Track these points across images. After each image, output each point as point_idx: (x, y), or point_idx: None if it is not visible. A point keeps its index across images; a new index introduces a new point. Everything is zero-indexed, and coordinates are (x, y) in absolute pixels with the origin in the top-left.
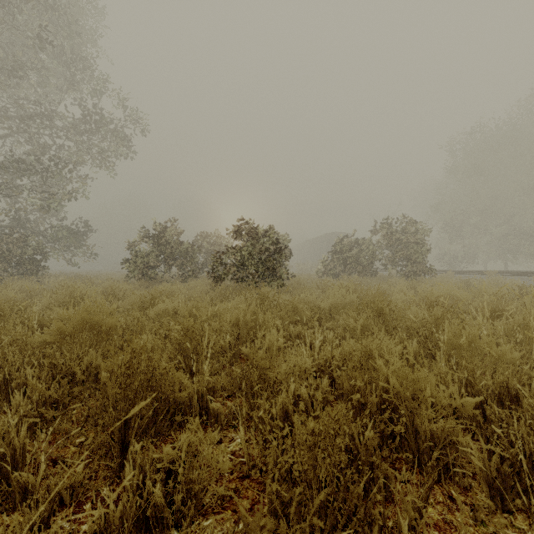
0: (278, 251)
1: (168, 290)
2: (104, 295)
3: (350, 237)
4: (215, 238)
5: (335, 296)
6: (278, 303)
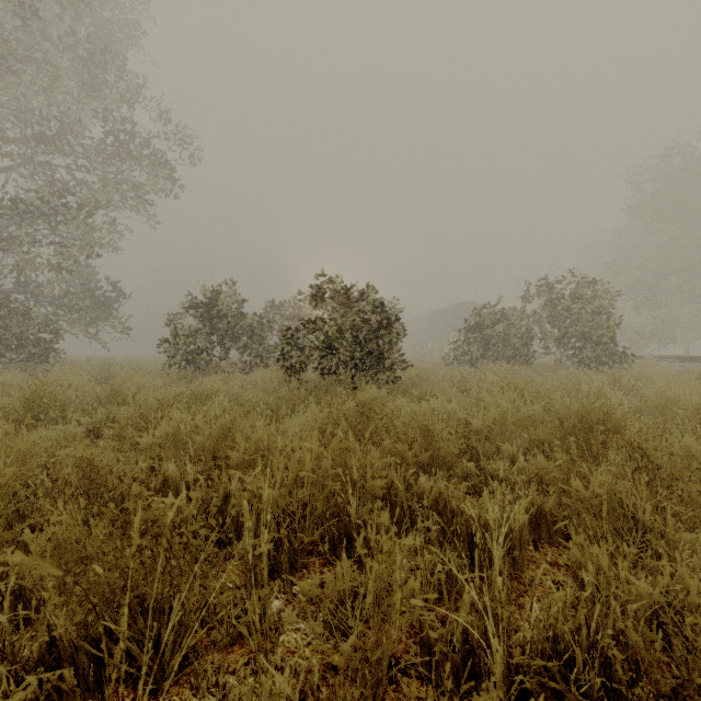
0: (387, 325)
1: (210, 389)
2: (98, 398)
3: (494, 306)
4: (296, 309)
5: (501, 407)
6: (391, 422)
